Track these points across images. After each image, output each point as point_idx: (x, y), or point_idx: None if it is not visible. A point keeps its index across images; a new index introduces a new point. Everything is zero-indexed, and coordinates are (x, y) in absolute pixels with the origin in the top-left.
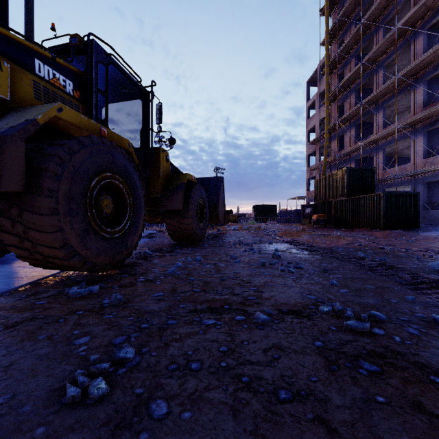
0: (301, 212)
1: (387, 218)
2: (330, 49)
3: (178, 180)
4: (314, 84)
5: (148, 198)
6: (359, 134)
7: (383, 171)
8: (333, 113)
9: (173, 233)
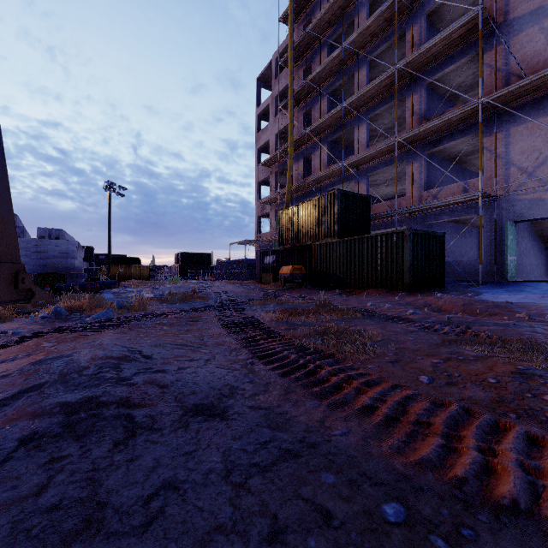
0: (257, 262)
1: (413, 272)
2: None
3: None
4: (266, 86)
5: None
6: (331, 157)
7: None
8: (296, 124)
9: None
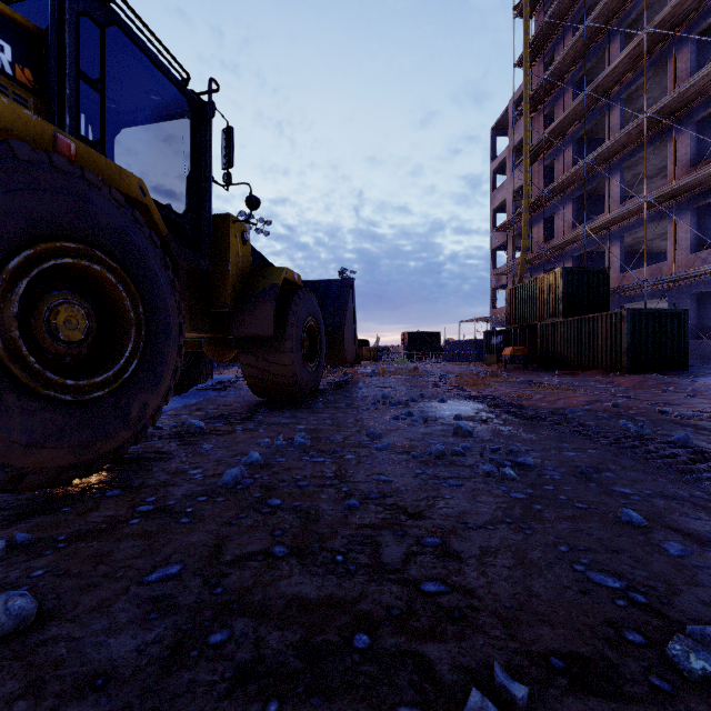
0: (483, 343)
1: (633, 353)
2: (530, 74)
3: (265, 280)
4: (503, 133)
5: (206, 314)
6: (580, 214)
7: (621, 274)
8: (536, 179)
9: (257, 382)
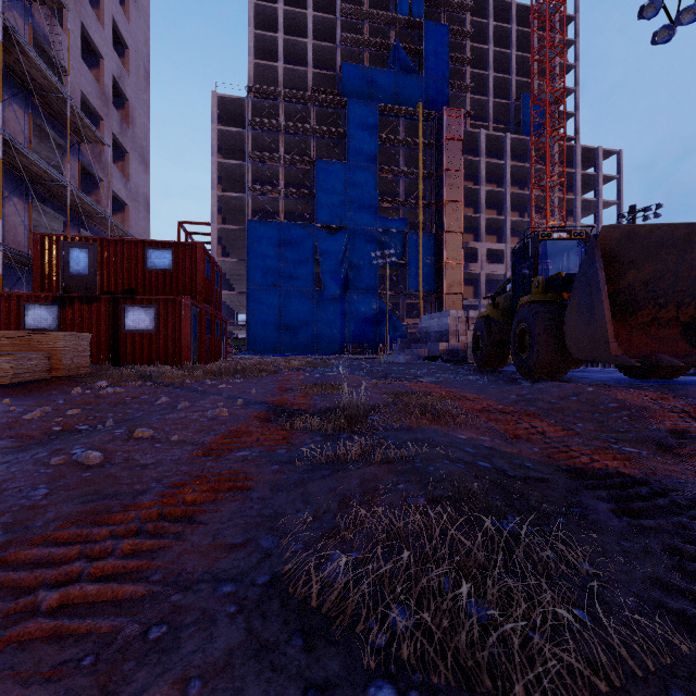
0: None
1: None
2: None
3: None
4: None
5: None
6: None
7: None
8: None
9: None
